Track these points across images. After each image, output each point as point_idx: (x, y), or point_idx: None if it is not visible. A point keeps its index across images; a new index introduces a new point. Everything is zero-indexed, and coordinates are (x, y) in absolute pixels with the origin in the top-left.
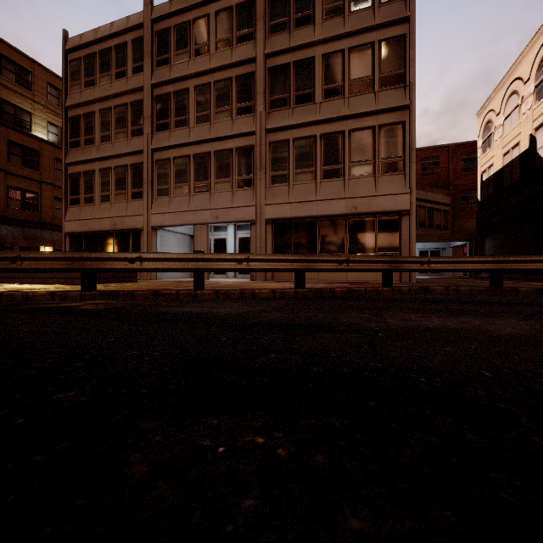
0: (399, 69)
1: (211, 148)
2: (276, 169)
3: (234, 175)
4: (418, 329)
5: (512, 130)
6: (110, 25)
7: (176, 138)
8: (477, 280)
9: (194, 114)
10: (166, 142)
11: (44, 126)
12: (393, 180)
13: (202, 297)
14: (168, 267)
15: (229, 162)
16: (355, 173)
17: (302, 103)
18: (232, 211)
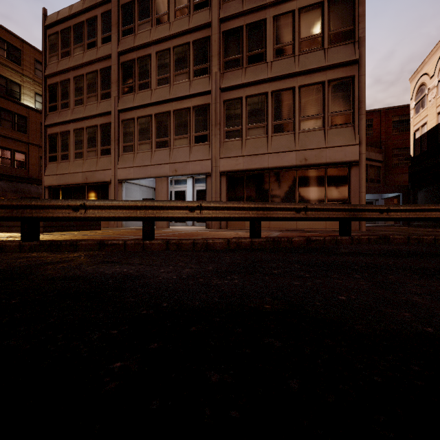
0: (348, 26)
1: (171, 108)
2: (230, 125)
3: (191, 131)
4: None
5: None
6: (83, 1)
7: (139, 100)
8: (418, 228)
9: (156, 78)
10: (131, 103)
11: (32, 96)
12: (342, 132)
13: (151, 247)
14: (114, 215)
15: (187, 120)
16: (304, 127)
17: (254, 62)
18: (190, 165)
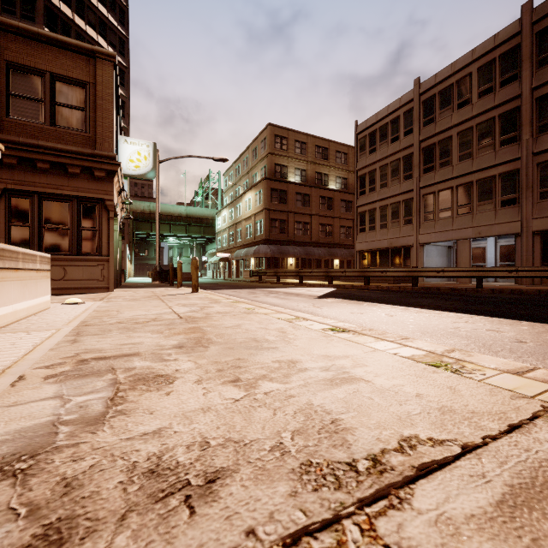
0: None
1: (473, 178)
2: (545, 186)
3: (497, 197)
4: None
5: None
6: (387, 107)
7: (440, 176)
8: None
9: (457, 155)
10: (432, 180)
11: (334, 180)
12: None
13: (482, 292)
14: (459, 275)
15: (491, 187)
16: None
17: None
18: (495, 227)
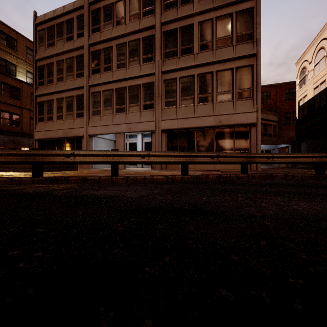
0: (249, 30)
1: (126, 84)
2: (168, 97)
3: (141, 101)
4: (297, 215)
5: (320, 72)
6: (63, 7)
7: (104, 78)
8: (299, 169)
9: (116, 63)
10: (98, 80)
11: (24, 73)
12: (245, 103)
13: (117, 181)
14: (93, 160)
15: (138, 93)
16: (220, 99)
17: (185, 54)
18: (140, 124)
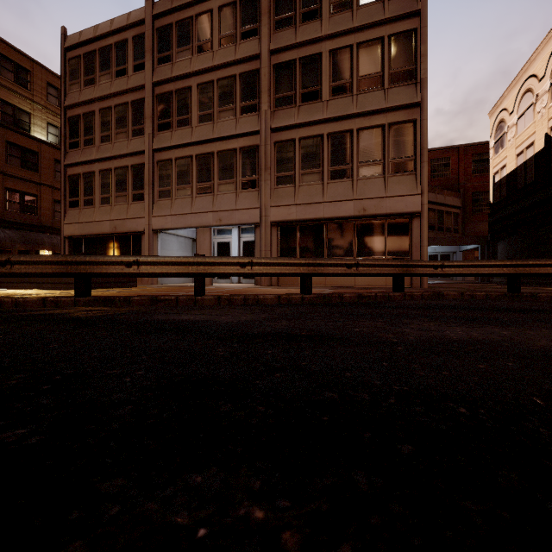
0: (409, 65)
1: (214, 149)
2: (281, 169)
3: (238, 176)
4: (442, 341)
5: (526, 129)
6: (110, 21)
7: (178, 138)
8: (490, 285)
9: (197, 113)
10: (168, 142)
11: (44, 127)
12: (403, 180)
13: (203, 303)
14: (167, 271)
15: (233, 163)
16: (363, 173)
17: (308, 100)
18: (236, 213)
